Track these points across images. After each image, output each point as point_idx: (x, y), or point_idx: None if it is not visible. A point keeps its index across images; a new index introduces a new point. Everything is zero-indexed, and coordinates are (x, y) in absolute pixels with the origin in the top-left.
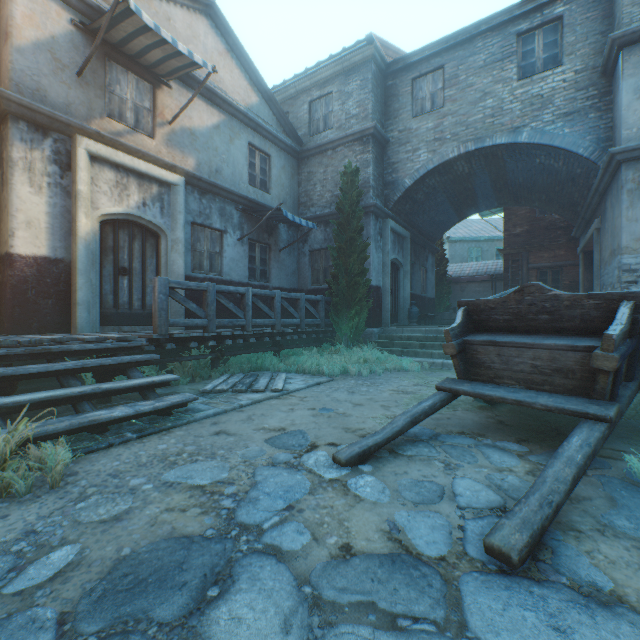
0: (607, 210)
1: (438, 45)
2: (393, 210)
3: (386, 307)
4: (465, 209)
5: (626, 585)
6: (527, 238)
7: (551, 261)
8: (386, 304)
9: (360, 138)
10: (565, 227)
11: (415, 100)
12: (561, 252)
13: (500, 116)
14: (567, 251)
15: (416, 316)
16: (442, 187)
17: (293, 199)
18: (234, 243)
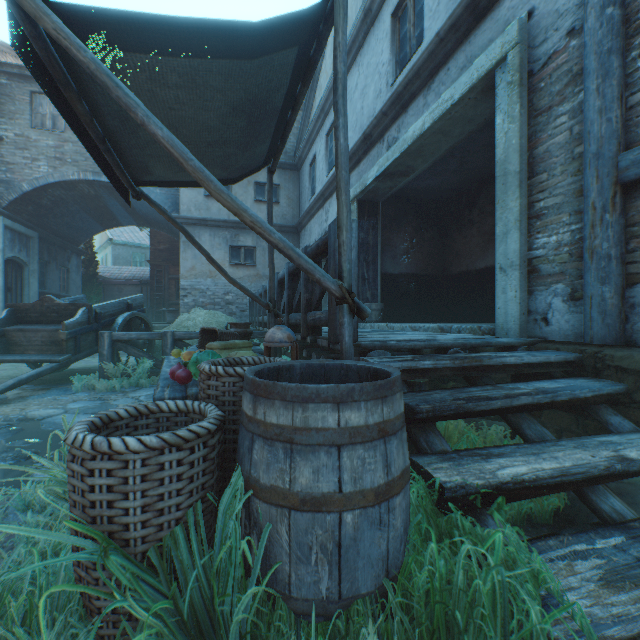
0: None
1: None
2: (10, 209)
3: None
4: (107, 221)
5: (4, 409)
6: (169, 254)
7: None
8: None
9: None
10: None
11: (36, 112)
12: None
13: None
14: None
15: None
16: (73, 199)
17: None
18: None
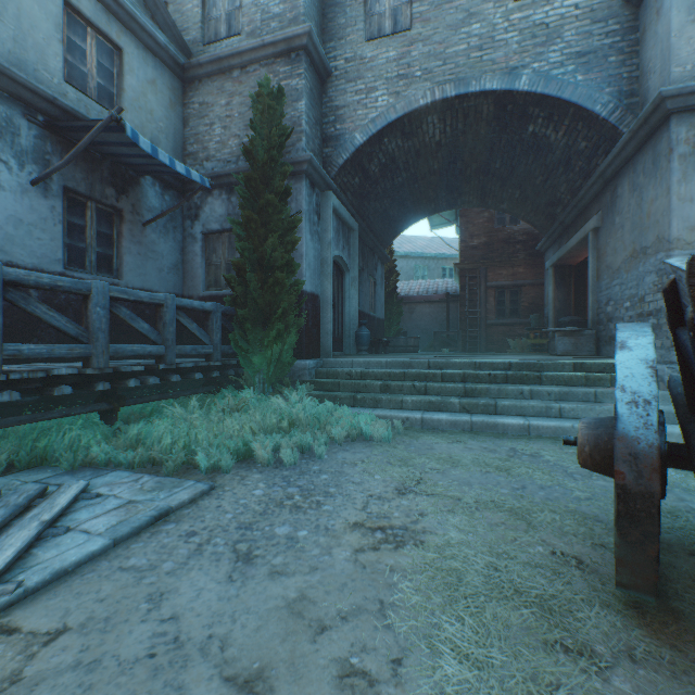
0: (622, 197)
1: None
2: (337, 181)
3: (327, 327)
4: (424, 205)
5: None
6: (485, 252)
7: (510, 279)
8: (327, 322)
9: (286, 52)
10: (524, 241)
11: (370, 16)
12: (520, 269)
13: (491, 49)
14: (526, 269)
15: (367, 341)
16: (403, 160)
17: (173, 143)
18: (21, 187)
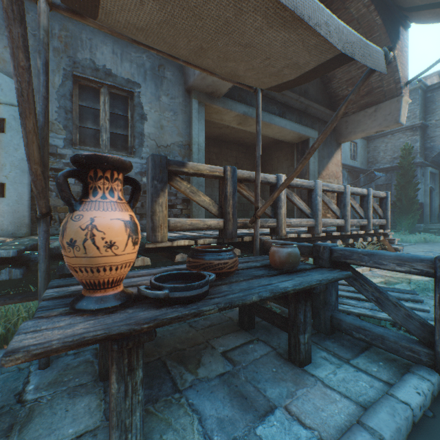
0: None
1: None
2: (430, 161)
3: (426, 213)
4: None
5: None
6: None
7: None
8: (426, 211)
9: (410, 128)
10: None
11: None
12: None
13: None
14: None
15: None
16: None
17: (365, 160)
18: None
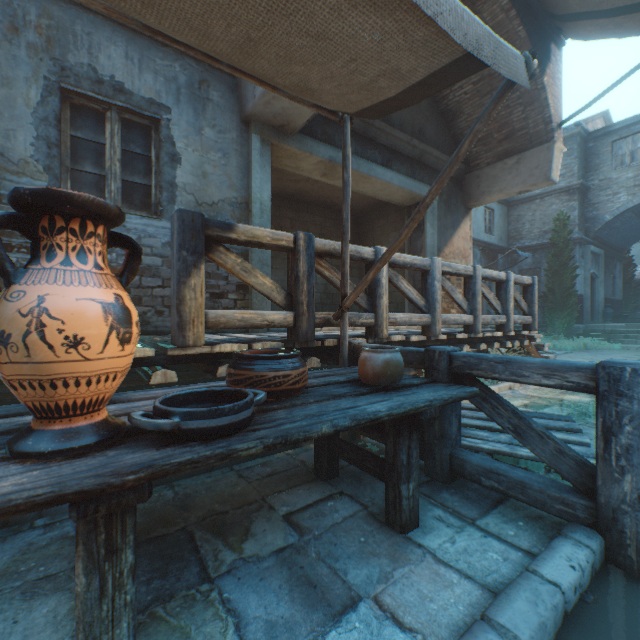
0: None
1: (637, 117)
2: (592, 237)
3: (587, 309)
4: None
5: None
6: None
7: None
8: (587, 307)
9: (566, 191)
10: None
11: (614, 156)
12: None
13: None
14: None
15: (610, 316)
16: (638, 215)
17: (505, 235)
18: None
